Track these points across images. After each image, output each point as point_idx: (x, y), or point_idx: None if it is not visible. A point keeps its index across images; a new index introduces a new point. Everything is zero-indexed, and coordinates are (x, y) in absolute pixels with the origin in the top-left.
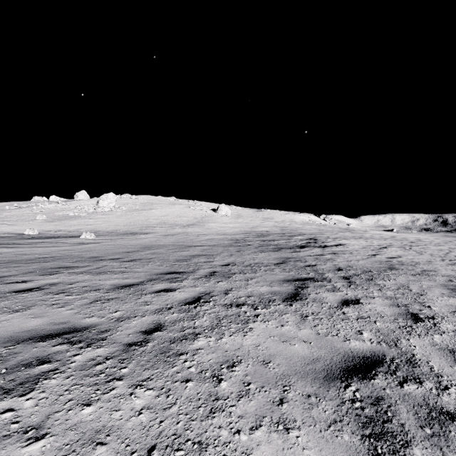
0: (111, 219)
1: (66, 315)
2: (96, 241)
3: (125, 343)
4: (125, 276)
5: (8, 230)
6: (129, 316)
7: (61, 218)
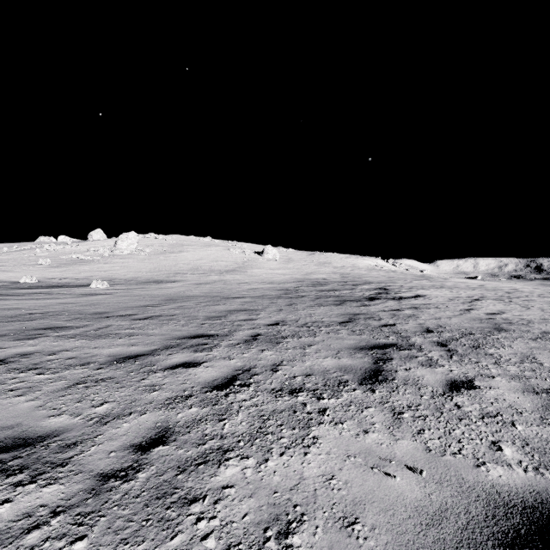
0: (131, 264)
1: (21, 412)
2: (108, 292)
3: (98, 472)
4: (132, 342)
5: (1, 277)
6: (120, 413)
7: (69, 262)
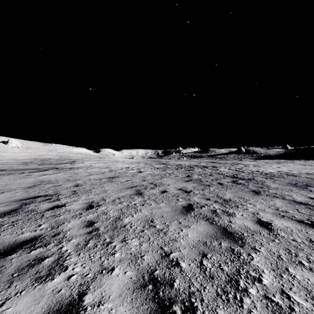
0: None
1: None
2: None
3: None
4: None
5: None
6: None
7: None
